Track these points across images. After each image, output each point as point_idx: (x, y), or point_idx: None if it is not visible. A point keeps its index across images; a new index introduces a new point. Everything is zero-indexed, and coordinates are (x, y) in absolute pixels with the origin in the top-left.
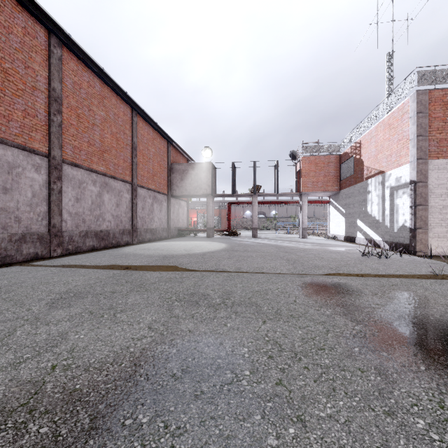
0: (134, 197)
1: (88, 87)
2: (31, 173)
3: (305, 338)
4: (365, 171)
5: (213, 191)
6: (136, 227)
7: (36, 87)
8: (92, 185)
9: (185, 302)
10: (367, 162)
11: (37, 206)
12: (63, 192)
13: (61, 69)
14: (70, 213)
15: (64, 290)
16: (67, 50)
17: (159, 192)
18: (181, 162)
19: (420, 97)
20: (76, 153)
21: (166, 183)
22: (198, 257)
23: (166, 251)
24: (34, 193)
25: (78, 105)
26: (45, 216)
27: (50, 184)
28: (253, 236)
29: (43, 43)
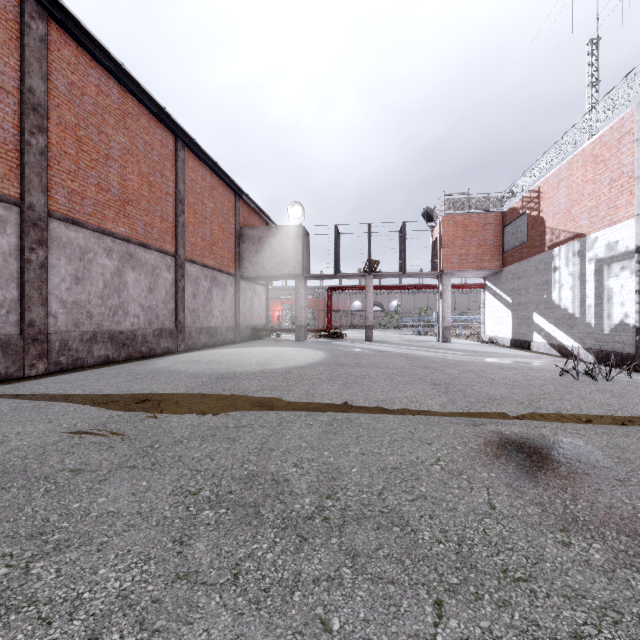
0: (178, 277)
1: (97, 95)
2: None
3: None
4: (547, 235)
5: (306, 270)
6: (183, 326)
7: None
8: (105, 256)
9: (227, 510)
10: (552, 220)
11: None
12: (50, 266)
13: (46, 58)
14: (63, 303)
15: None
16: (58, 27)
17: (221, 271)
18: (257, 225)
19: None
20: (75, 202)
21: (233, 257)
22: (277, 379)
23: (226, 366)
24: None
25: (79, 122)
26: (15, 307)
27: (24, 252)
28: (367, 340)
29: (9, 9)
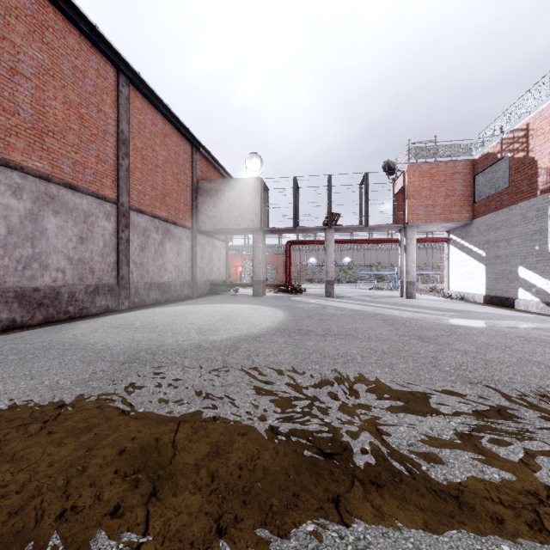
0: (121, 227)
1: None
2: None
3: None
4: (541, 177)
5: (264, 224)
6: (127, 281)
7: None
8: (10, 194)
9: None
10: (549, 158)
11: None
12: None
13: None
14: None
15: None
16: None
17: (175, 224)
18: None
19: None
20: None
21: (190, 210)
22: (212, 364)
23: (156, 334)
24: None
25: None
26: None
27: None
28: (327, 295)
29: None
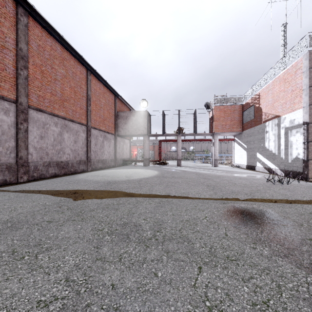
0: (88, 135)
1: (51, 50)
2: (1, 116)
3: (256, 302)
4: (263, 116)
5: (149, 132)
6: (90, 159)
7: (5, 46)
8: (54, 126)
9: (115, 236)
10: (265, 109)
11: (6, 142)
12: (29, 131)
13: (27, 34)
14: (35, 148)
15: (5, 219)
16: (33, 19)
17: (108, 133)
18: (125, 110)
19: (311, 56)
20: (40, 101)
21: (114, 125)
22: (135, 183)
23: (111, 177)
24: (3, 131)
25: (42, 63)
26: (13, 150)
27: (18, 124)
28: (178, 165)
29: (11, 12)
